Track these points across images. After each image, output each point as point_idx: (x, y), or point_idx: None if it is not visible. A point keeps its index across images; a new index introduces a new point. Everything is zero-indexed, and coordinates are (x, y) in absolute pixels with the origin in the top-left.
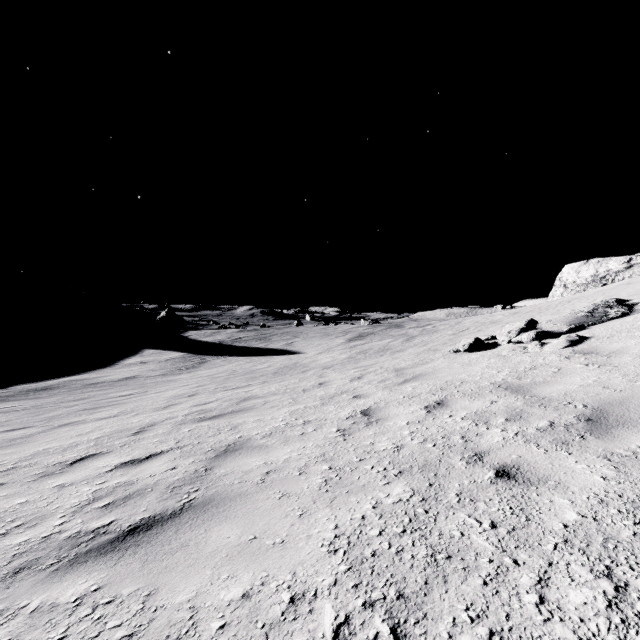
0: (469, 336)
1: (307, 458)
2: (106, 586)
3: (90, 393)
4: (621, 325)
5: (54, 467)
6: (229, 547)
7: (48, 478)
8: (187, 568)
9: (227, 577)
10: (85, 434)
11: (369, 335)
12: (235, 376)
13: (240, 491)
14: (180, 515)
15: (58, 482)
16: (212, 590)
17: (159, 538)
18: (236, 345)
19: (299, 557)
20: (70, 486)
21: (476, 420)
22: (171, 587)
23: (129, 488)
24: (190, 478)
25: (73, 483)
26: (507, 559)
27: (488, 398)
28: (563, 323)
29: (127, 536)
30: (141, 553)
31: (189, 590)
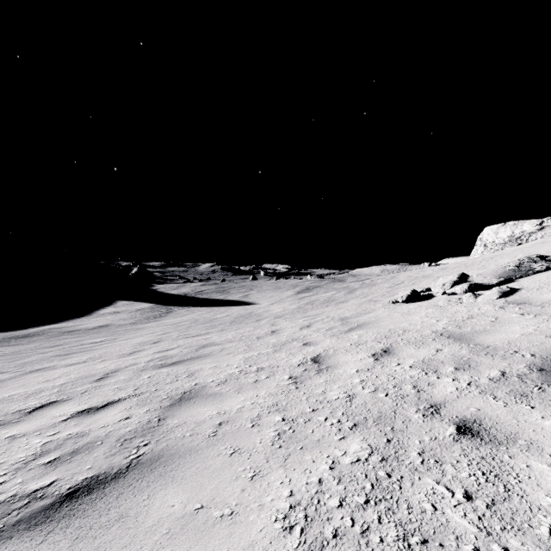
0: (405, 288)
1: (260, 408)
2: None
3: (65, 340)
4: (547, 278)
5: (12, 415)
6: (172, 520)
7: (3, 428)
8: (121, 550)
9: None
10: (52, 380)
11: (315, 288)
12: (196, 324)
13: (190, 446)
14: (125, 475)
15: (11, 433)
16: None
17: (97, 505)
18: (199, 297)
19: (249, 536)
20: (21, 437)
21: (425, 369)
22: None
23: (79, 441)
24: (142, 429)
25: (25, 434)
26: (496, 547)
27: (433, 346)
28: (493, 276)
29: (64, 502)
30: (74, 526)
31: None
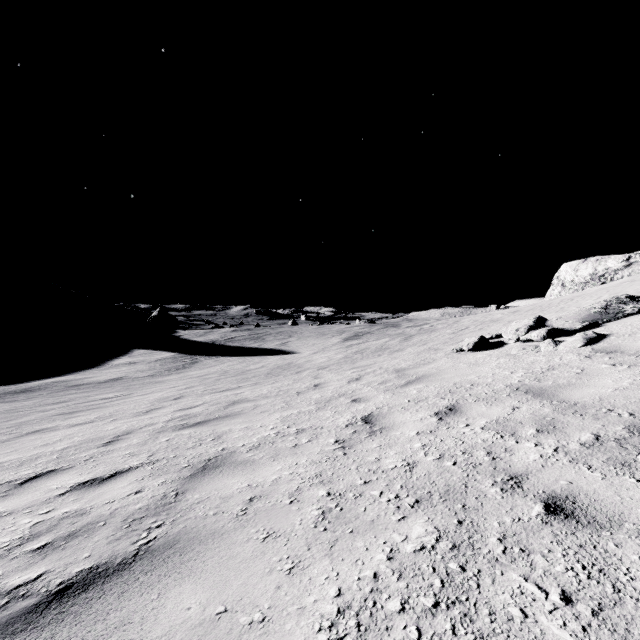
0: (470, 335)
1: (300, 479)
2: None
3: (71, 396)
4: None
5: None
6: (186, 628)
7: None
8: None
9: None
10: (51, 444)
11: (365, 334)
12: (226, 377)
13: (214, 528)
14: (131, 566)
15: None
16: None
17: (93, 607)
18: (229, 345)
19: None
20: (7, 516)
21: (500, 431)
22: None
23: (77, 520)
24: (155, 506)
25: (13, 512)
26: None
27: (508, 403)
28: (575, 320)
29: (51, 602)
30: (61, 636)
31: None
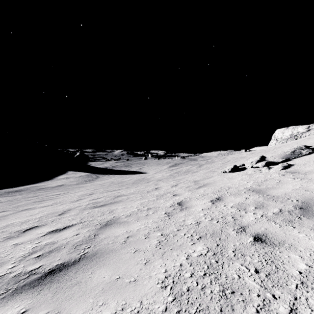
0: (230, 164)
1: (149, 229)
2: (30, 309)
3: (40, 193)
4: (309, 158)
5: (14, 233)
6: (104, 283)
7: (10, 240)
8: (79, 297)
9: (101, 304)
10: (34, 215)
11: (180, 164)
12: (113, 184)
13: (112, 248)
14: (78, 262)
15: (15, 242)
16: (92, 313)
17: (65, 277)
18: (114, 169)
19: (144, 291)
20: (21, 244)
21: (239, 208)
22: (68, 311)
23: (52, 246)
24: (86, 240)
25: (23, 243)
26: (268, 294)
27: (244, 196)
28: (279, 157)
29: (47, 276)
30: (53, 287)
31: (78, 313)
